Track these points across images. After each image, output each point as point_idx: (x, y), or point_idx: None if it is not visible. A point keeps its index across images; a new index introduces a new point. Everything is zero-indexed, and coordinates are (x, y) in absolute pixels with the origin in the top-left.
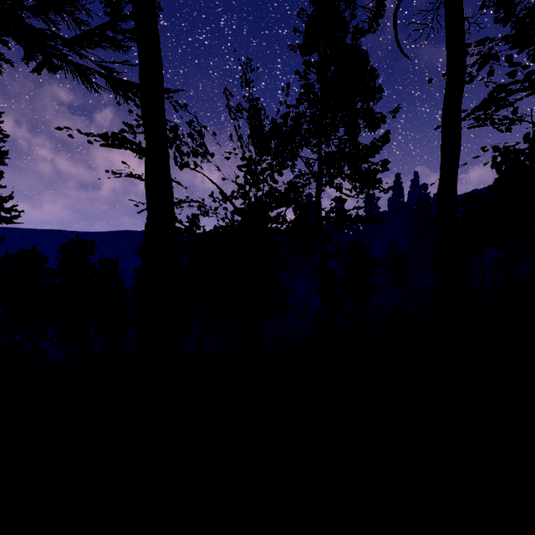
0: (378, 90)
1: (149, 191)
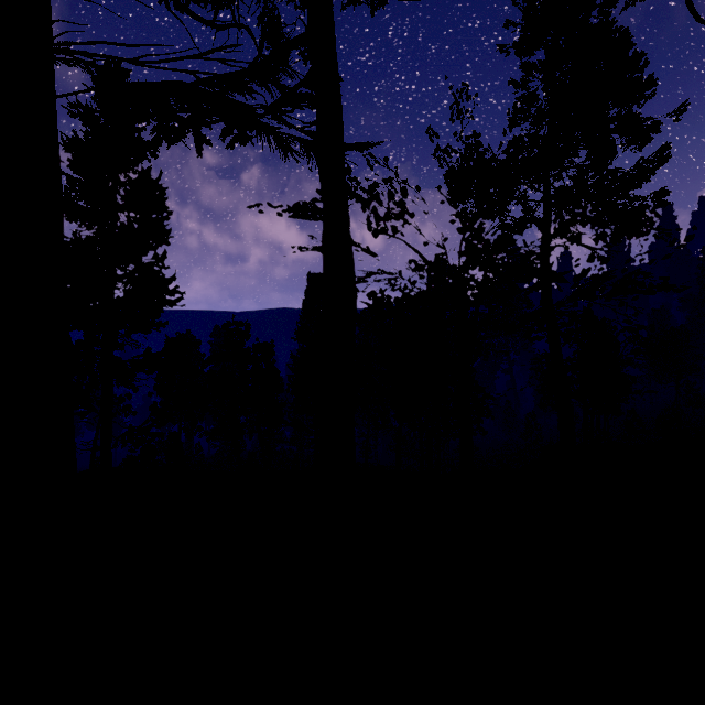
0: (647, 84)
1: (327, 265)
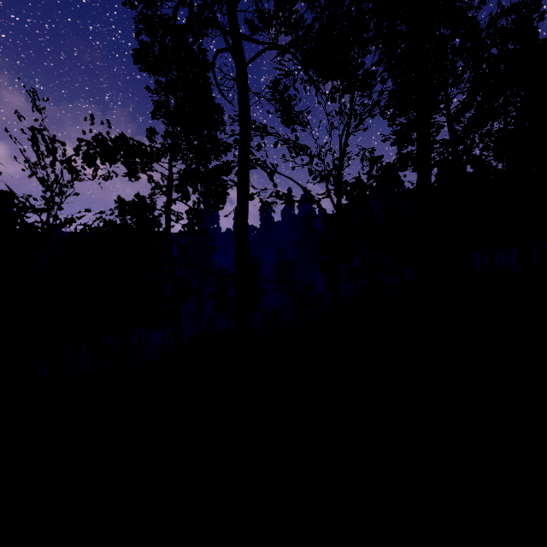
0: (222, 123)
1: None
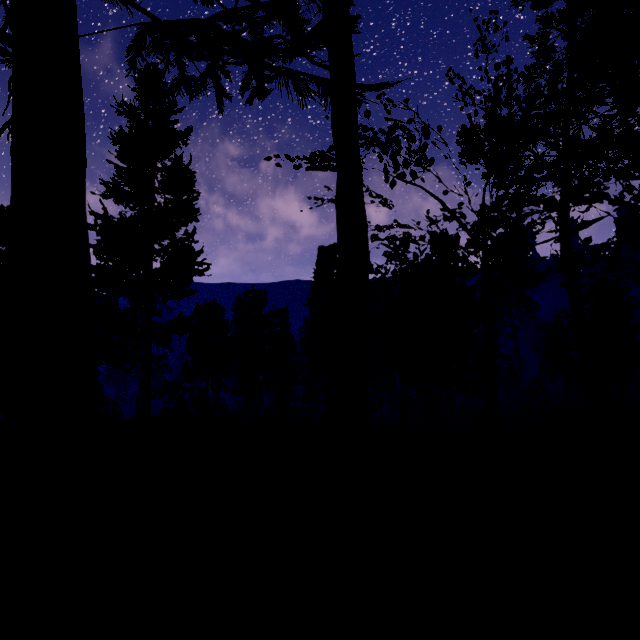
0: None
1: (340, 224)
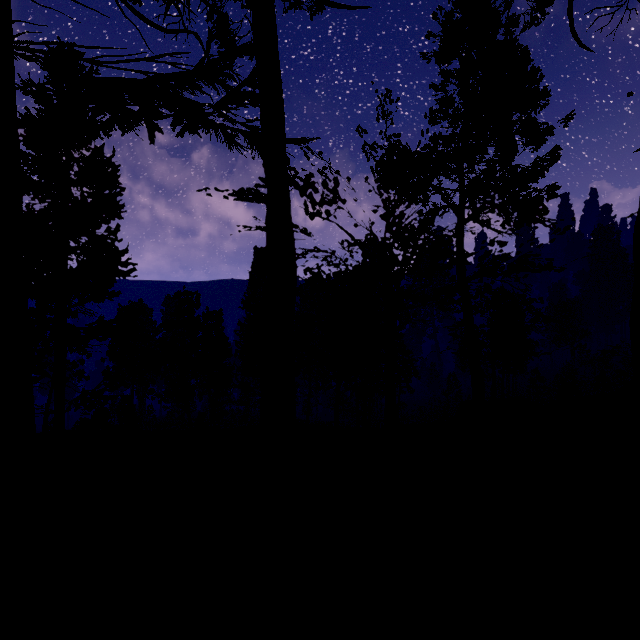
0: (542, 95)
1: (270, 242)
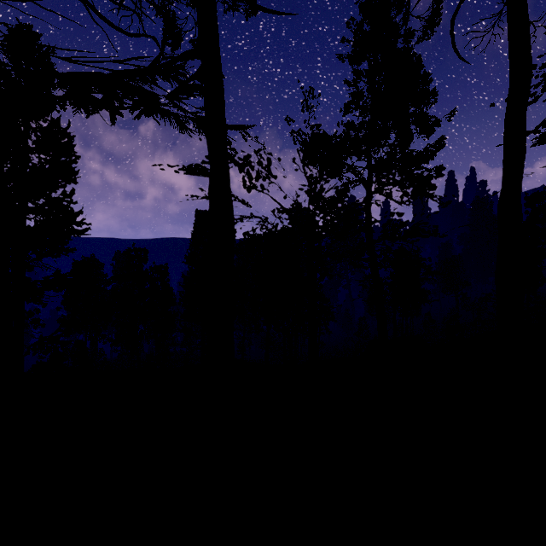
0: (432, 94)
1: (212, 208)
